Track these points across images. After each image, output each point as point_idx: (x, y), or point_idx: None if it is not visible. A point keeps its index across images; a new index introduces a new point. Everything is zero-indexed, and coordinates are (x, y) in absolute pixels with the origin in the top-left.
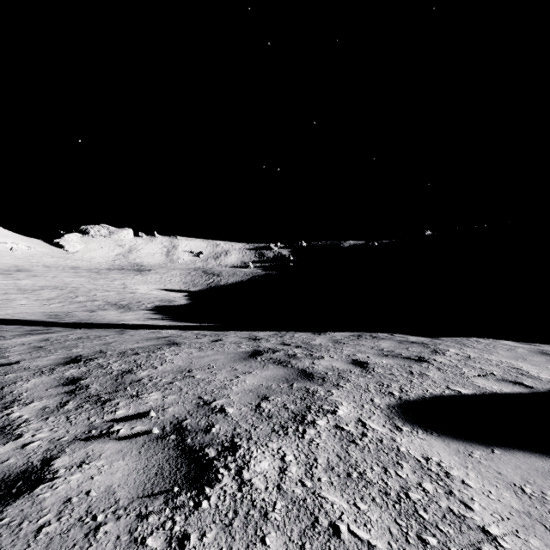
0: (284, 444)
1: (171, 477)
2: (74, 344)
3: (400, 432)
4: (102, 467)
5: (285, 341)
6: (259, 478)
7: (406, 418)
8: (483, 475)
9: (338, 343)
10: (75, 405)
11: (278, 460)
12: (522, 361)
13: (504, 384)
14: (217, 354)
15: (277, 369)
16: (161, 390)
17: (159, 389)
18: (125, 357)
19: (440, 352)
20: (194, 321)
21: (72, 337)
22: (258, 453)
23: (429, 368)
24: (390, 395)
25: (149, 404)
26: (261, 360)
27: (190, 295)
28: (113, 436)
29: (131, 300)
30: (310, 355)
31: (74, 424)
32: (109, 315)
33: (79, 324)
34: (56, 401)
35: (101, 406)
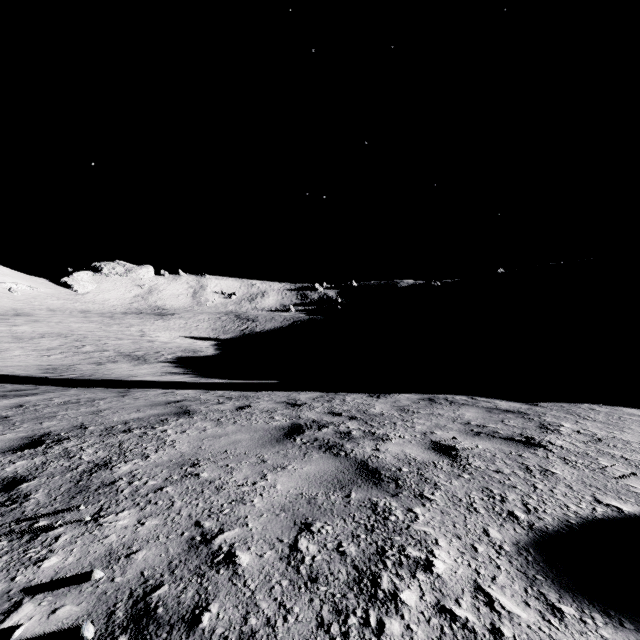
0: None
1: None
2: (53, 412)
3: (561, 622)
4: None
5: (335, 408)
6: None
7: (558, 580)
8: None
9: (405, 411)
10: None
11: None
12: None
13: None
14: (240, 431)
15: (324, 461)
16: (139, 506)
17: (137, 503)
18: (108, 438)
19: (552, 429)
20: (222, 377)
21: (57, 401)
22: None
23: (549, 458)
24: (513, 520)
25: (109, 540)
26: (302, 443)
27: (220, 343)
28: None
29: (148, 350)
30: (371, 433)
31: None
32: (119, 369)
33: (78, 381)
34: None
35: (27, 544)
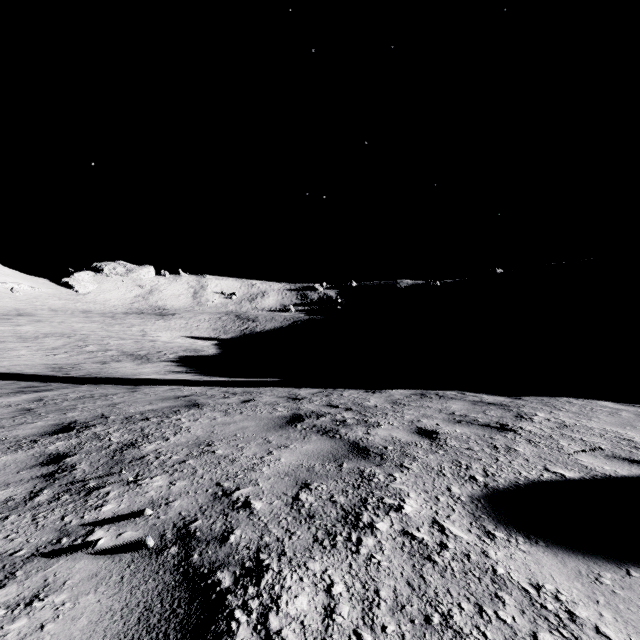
0: (331, 564)
1: (160, 626)
2: (72, 405)
3: (492, 541)
4: (62, 605)
5: (332, 402)
6: (293, 627)
7: (498, 518)
8: (624, 617)
9: (397, 404)
10: (49, 495)
11: (321, 592)
12: (632, 429)
13: (617, 463)
14: (247, 420)
15: (321, 442)
16: (168, 473)
17: (166, 471)
18: (130, 425)
19: (526, 417)
20: (224, 375)
21: (72, 396)
22: (293, 580)
23: (516, 440)
24: (472, 481)
25: (150, 494)
26: (302, 428)
27: (220, 343)
28: (89, 549)
29: (150, 349)
30: (364, 421)
31: (40, 528)
32: (124, 368)
33: (86, 379)
34: (25, 490)
35: (85, 497)
